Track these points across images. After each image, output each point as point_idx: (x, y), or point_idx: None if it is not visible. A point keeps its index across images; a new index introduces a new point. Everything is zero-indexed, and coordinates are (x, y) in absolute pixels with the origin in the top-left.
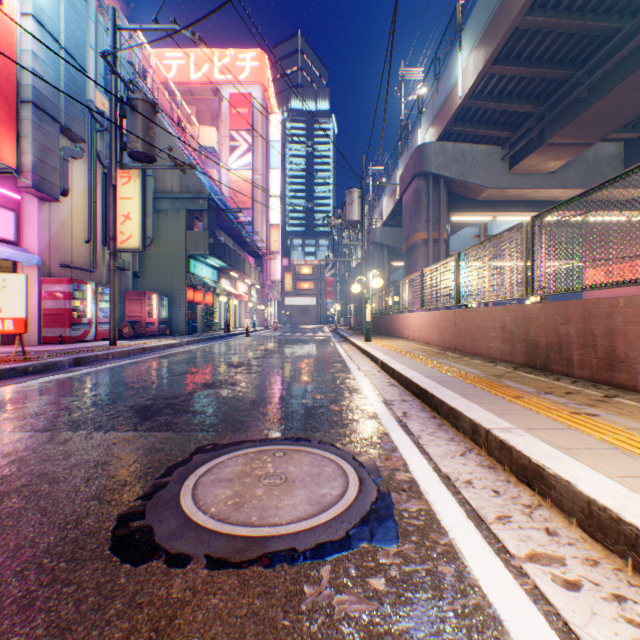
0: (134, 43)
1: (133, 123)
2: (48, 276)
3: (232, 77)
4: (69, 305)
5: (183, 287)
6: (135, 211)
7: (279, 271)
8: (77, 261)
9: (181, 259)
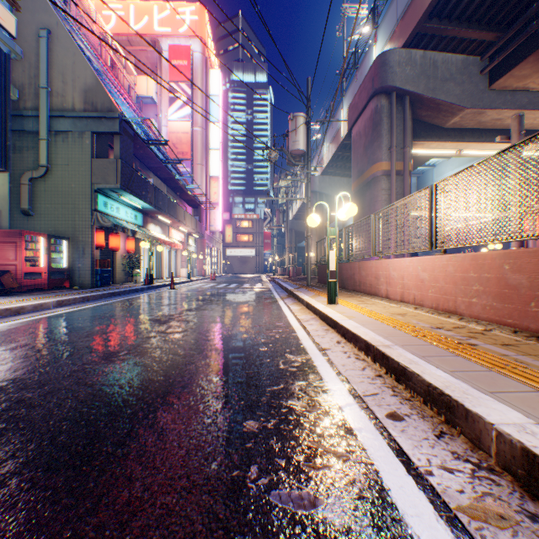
0: None
1: None
2: None
3: (172, 30)
4: None
5: (88, 228)
6: None
7: (219, 222)
8: None
9: (85, 194)
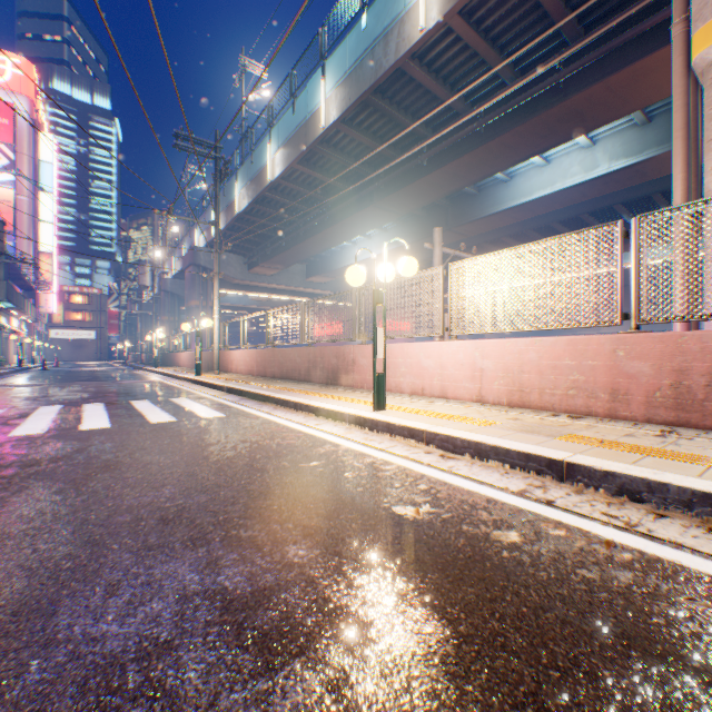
0: None
1: None
2: None
3: None
4: None
5: None
6: None
7: (54, 303)
8: None
9: None
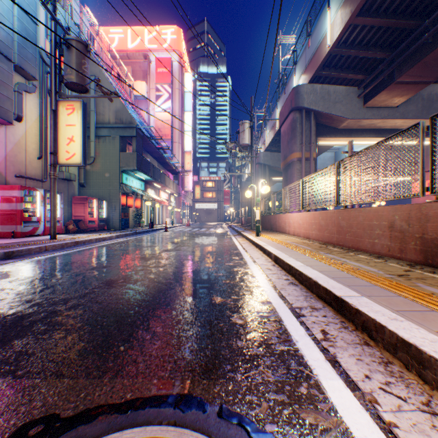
0: (84, 16)
1: (68, 59)
2: (4, 184)
3: (157, 46)
4: (20, 207)
5: (117, 194)
6: (77, 135)
7: (191, 184)
8: (30, 173)
9: (116, 173)
